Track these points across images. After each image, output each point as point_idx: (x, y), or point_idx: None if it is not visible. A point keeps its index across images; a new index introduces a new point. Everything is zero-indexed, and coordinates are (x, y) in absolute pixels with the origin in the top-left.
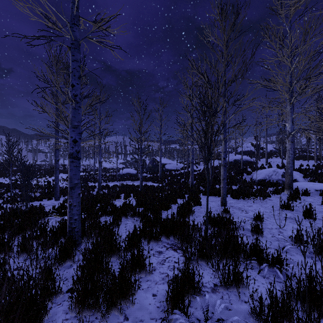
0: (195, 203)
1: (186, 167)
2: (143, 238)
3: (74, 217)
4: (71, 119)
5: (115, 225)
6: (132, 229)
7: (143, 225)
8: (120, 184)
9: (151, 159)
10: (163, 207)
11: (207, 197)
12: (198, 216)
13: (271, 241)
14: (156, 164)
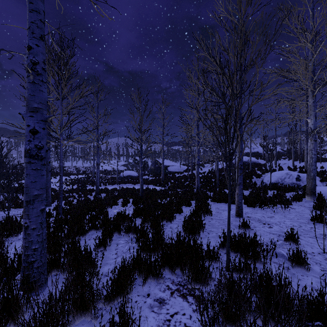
0: (203, 213)
1: (190, 170)
2: (137, 274)
3: (32, 246)
4: (28, 98)
5: (102, 246)
6: (124, 254)
7: (138, 253)
8: (120, 187)
9: (153, 161)
10: (165, 218)
11: (229, 213)
12: (210, 231)
13: (323, 279)
14: (158, 166)
